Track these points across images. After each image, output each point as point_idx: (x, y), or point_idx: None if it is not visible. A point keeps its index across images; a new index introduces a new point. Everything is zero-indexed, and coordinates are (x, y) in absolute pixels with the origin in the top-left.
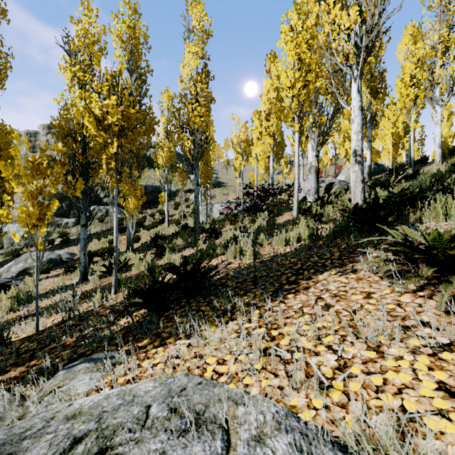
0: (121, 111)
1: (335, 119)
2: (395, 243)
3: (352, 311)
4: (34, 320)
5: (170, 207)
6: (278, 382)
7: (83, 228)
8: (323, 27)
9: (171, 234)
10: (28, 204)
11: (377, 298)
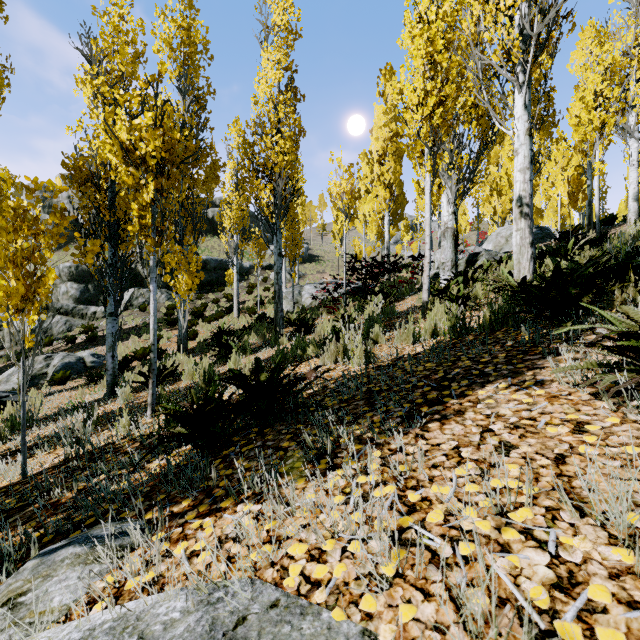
0: (161, 136)
1: (481, 158)
2: (626, 334)
3: (556, 456)
4: (29, 456)
5: (241, 291)
6: (433, 612)
7: (111, 318)
8: (471, 9)
9: (242, 329)
10: (8, 275)
11: (597, 432)
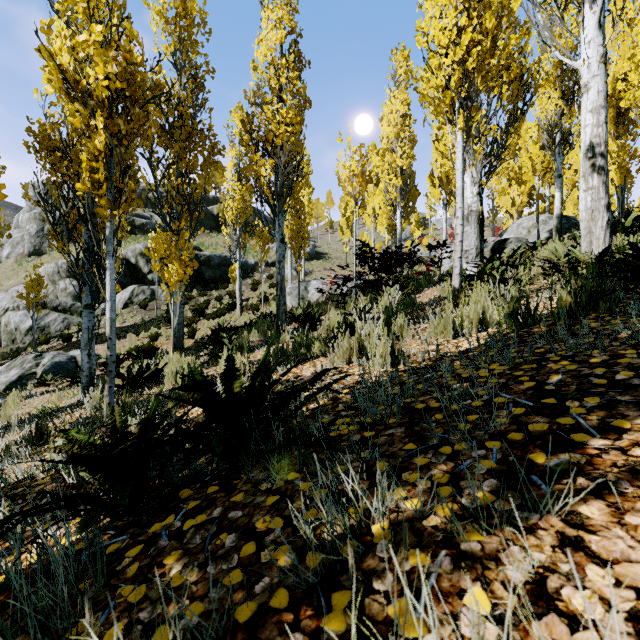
0: (116, 60)
1: (511, 131)
2: None
3: None
4: None
5: (245, 288)
6: None
7: (87, 311)
8: None
9: (243, 325)
10: None
11: None
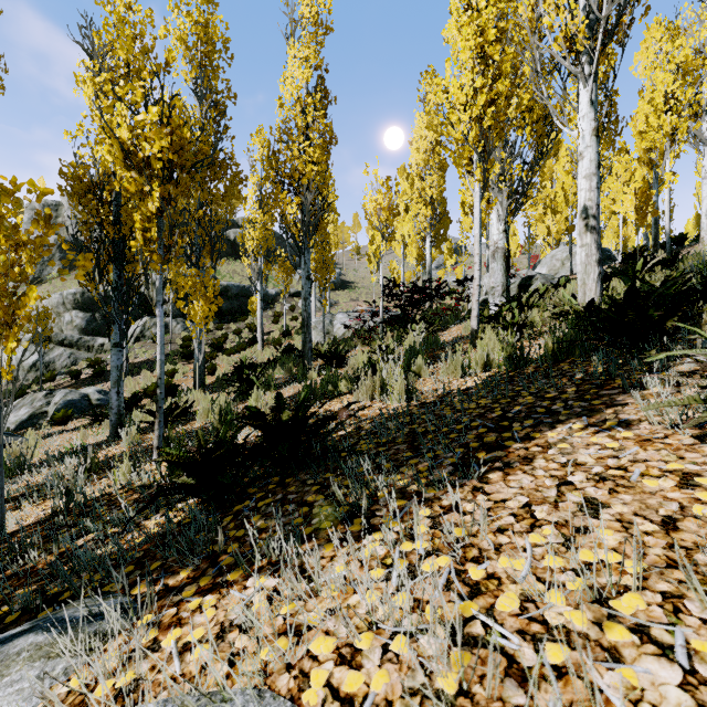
0: (168, 135)
1: (536, 169)
2: None
3: (663, 519)
4: (15, 508)
5: (266, 320)
6: None
7: (116, 349)
8: None
9: (266, 362)
10: None
11: None
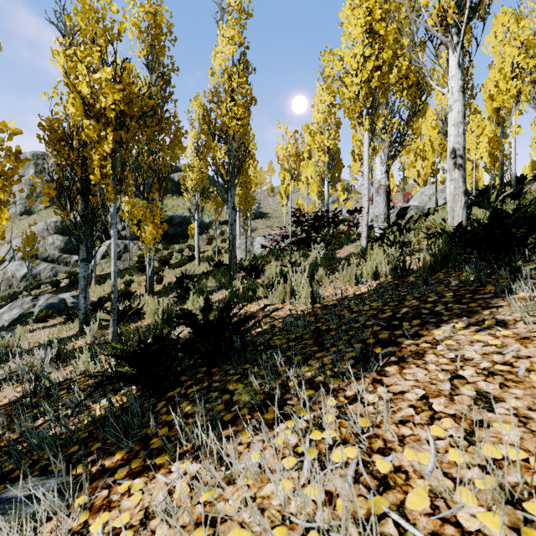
0: (120, 90)
1: (411, 123)
2: None
3: None
4: None
5: (202, 242)
6: None
7: (83, 263)
8: None
9: (201, 274)
10: None
11: None
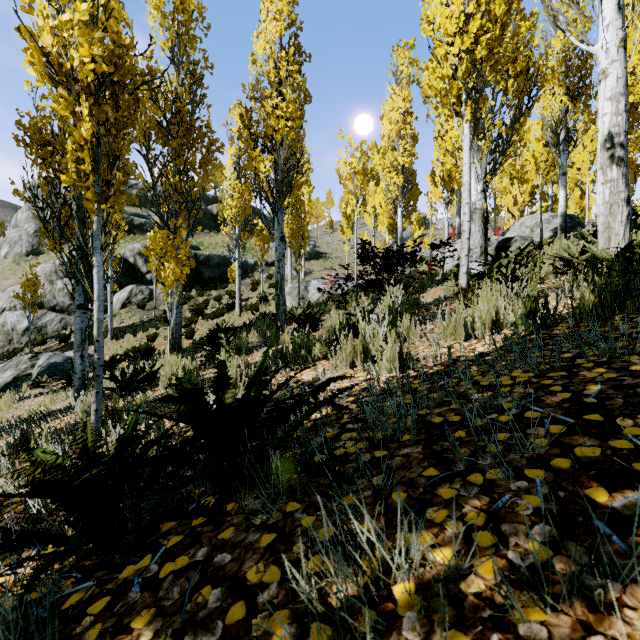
0: (102, 41)
1: (516, 126)
2: None
3: None
4: None
5: (245, 288)
6: None
7: (80, 311)
8: None
9: (242, 326)
10: None
11: None
